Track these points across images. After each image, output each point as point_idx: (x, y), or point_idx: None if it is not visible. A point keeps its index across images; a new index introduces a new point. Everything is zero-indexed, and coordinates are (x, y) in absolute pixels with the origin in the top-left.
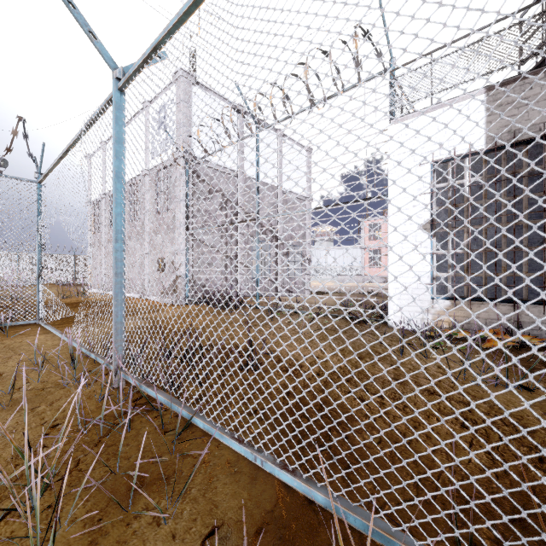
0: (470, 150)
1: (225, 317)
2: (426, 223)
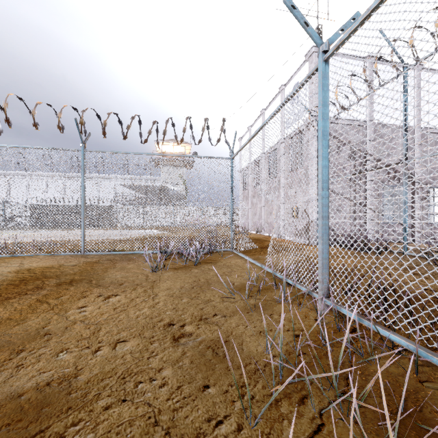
0: None
1: (374, 261)
2: None
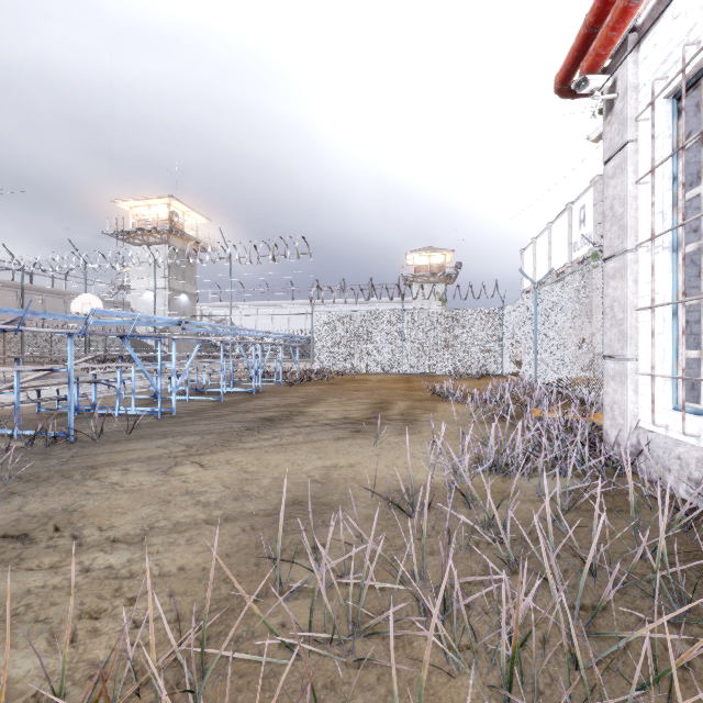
0: None
1: None
2: None
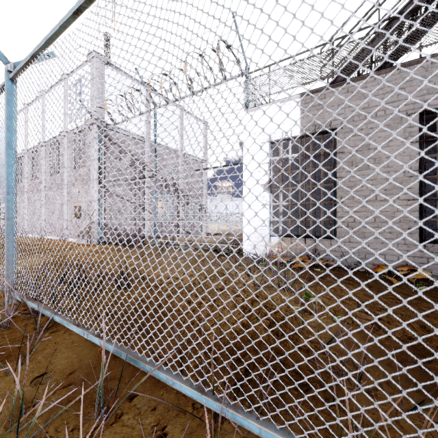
0: (291, 135)
1: (125, 253)
2: (265, 184)
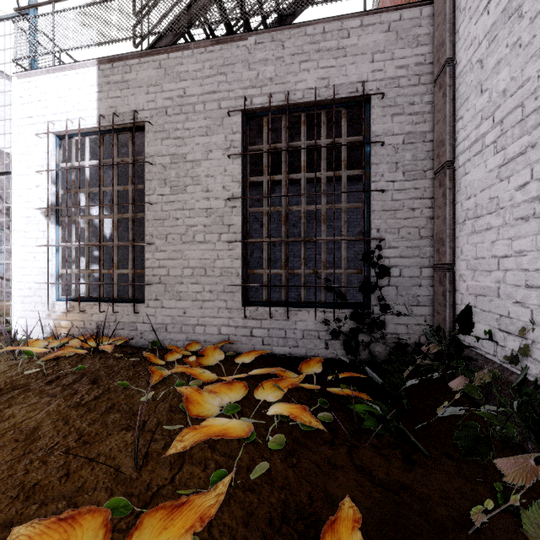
0: (80, 126)
1: None
2: (41, 208)
